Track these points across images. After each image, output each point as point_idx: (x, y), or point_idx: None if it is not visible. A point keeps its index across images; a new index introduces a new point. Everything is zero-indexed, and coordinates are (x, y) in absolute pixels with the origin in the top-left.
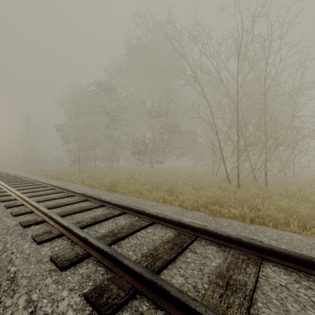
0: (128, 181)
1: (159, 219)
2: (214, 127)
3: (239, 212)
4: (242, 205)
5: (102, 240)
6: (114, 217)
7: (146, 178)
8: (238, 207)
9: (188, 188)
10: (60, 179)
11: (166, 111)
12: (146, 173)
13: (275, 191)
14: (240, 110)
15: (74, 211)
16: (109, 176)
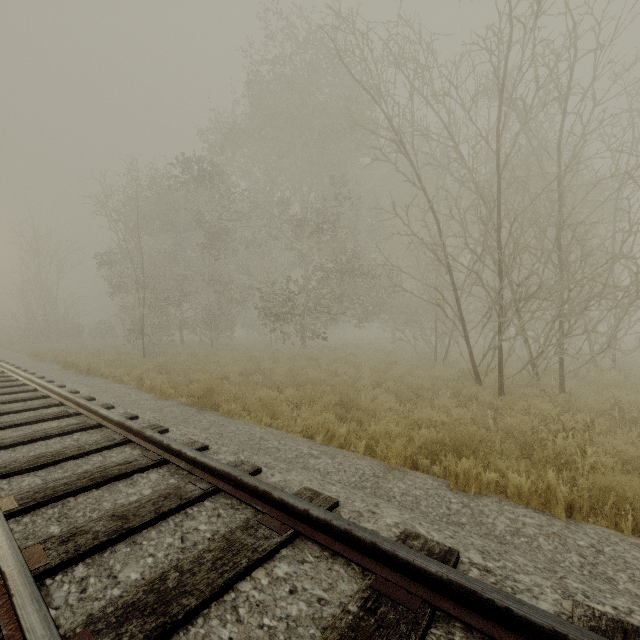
0: (248, 377)
1: (312, 523)
2: (441, 256)
3: (531, 482)
4: (531, 455)
5: (112, 636)
6: (184, 508)
7: (289, 373)
8: (519, 459)
9: (384, 397)
10: (95, 374)
11: (333, 222)
12: (290, 359)
13: (592, 406)
14: (504, 217)
15: (77, 485)
16: (206, 366)
